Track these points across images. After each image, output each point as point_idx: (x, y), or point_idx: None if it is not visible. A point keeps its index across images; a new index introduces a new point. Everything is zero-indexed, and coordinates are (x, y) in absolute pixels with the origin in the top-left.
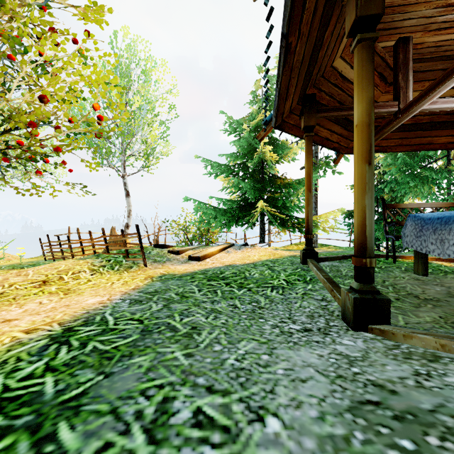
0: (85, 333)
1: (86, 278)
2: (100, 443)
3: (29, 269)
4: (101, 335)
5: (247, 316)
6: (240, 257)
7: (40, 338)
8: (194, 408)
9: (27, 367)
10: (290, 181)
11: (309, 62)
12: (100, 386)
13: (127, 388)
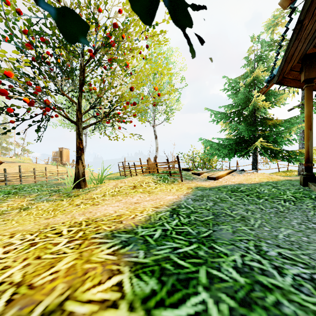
0: (183, 211)
1: (153, 186)
2: (239, 254)
3: (124, 179)
4: (193, 213)
5: (274, 215)
6: (244, 178)
7: (164, 211)
8: (276, 252)
9: (172, 221)
10: (280, 121)
11: (314, 31)
12: (215, 234)
13: (230, 237)
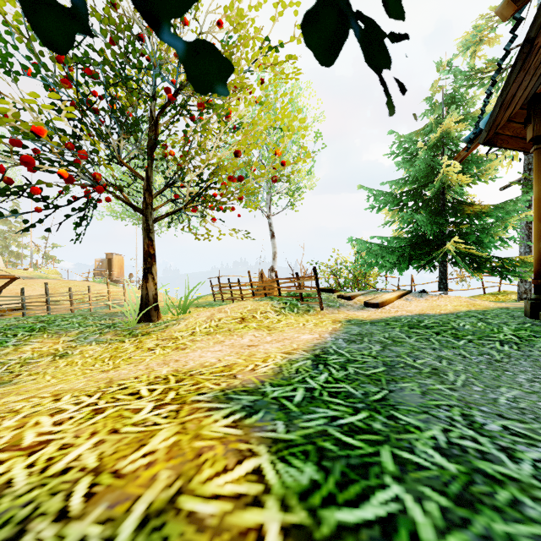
0: (334, 360)
1: (275, 318)
2: (439, 427)
3: (224, 307)
4: (350, 363)
5: (486, 366)
6: (427, 306)
7: (302, 358)
8: (499, 425)
9: (318, 376)
10: (487, 207)
11: None
12: (393, 397)
13: (418, 401)
